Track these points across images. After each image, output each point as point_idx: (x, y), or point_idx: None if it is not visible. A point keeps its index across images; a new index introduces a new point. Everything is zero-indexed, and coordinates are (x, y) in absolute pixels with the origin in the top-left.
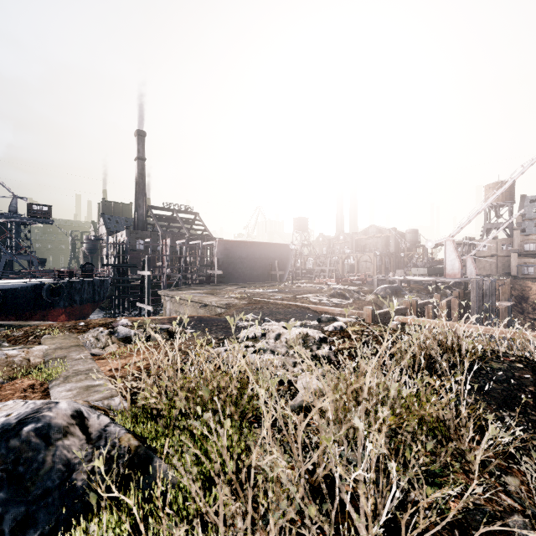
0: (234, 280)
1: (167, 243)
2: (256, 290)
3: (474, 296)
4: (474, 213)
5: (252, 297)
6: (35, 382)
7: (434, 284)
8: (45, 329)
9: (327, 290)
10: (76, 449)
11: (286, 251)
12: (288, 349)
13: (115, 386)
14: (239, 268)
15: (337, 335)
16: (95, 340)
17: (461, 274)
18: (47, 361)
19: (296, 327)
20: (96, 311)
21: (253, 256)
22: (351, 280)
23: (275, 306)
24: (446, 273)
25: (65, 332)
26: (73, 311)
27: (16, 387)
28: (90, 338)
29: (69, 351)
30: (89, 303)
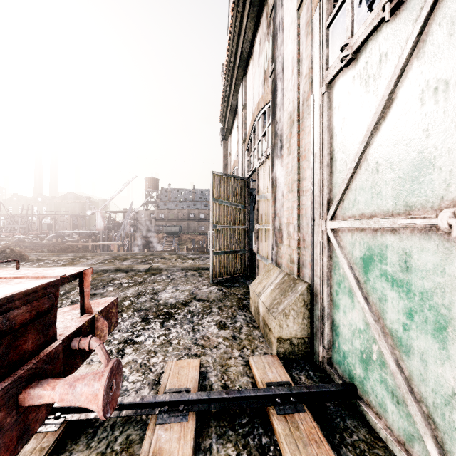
0: None
1: None
2: None
3: (101, 238)
4: (110, 199)
5: None
6: None
7: (93, 234)
8: None
9: (12, 239)
10: None
11: None
12: None
13: None
14: None
15: (3, 244)
16: None
17: (105, 229)
18: None
19: None
20: None
21: None
22: (36, 234)
23: None
24: (98, 228)
25: None
26: None
27: None
28: None
29: None
30: None
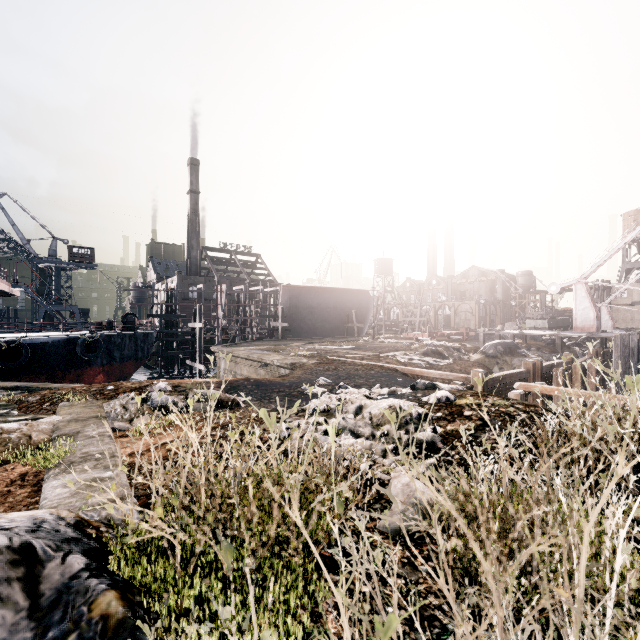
0: (302, 334)
1: (223, 289)
2: (329, 346)
3: (618, 357)
4: (615, 247)
5: (324, 355)
6: (30, 469)
7: (559, 340)
8: (65, 394)
9: (419, 347)
10: (3, 633)
11: (366, 299)
12: (374, 429)
13: (130, 480)
14: (309, 319)
15: (442, 410)
16: (123, 409)
17: (597, 327)
18: (54, 438)
19: (382, 396)
20: (142, 370)
21: (325, 305)
22: (448, 335)
23: (354, 366)
24: (576, 326)
25: (87, 398)
26: (112, 371)
27: (2, 476)
28: (117, 407)
29: (85, 424)
30: (130, 361)
